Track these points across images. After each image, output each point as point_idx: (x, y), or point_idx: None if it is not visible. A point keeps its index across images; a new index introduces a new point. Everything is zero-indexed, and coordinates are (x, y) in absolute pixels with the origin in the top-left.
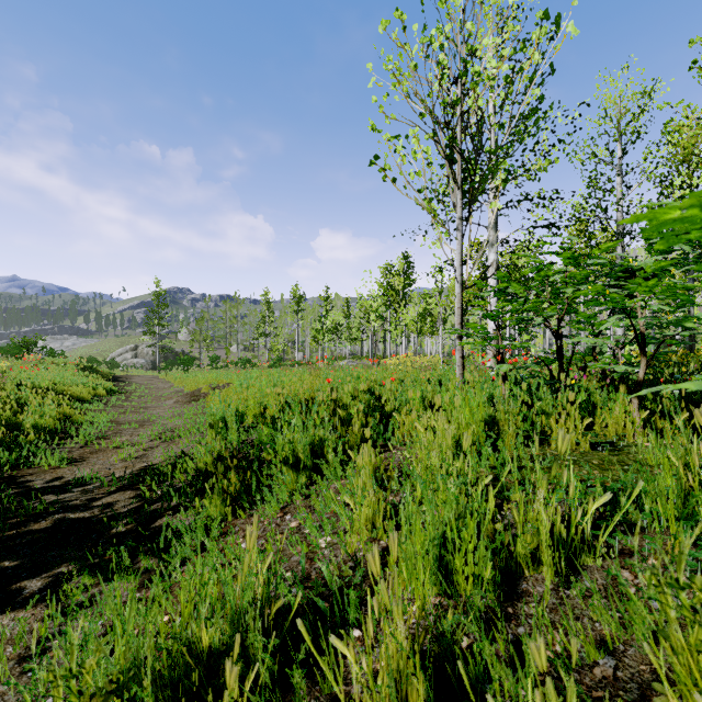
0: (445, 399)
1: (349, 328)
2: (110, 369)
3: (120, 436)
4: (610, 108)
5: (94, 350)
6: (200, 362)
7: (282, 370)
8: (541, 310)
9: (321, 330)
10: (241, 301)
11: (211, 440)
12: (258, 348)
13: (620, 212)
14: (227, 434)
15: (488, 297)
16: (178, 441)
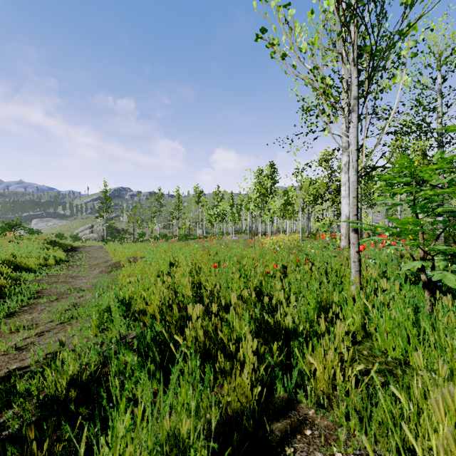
0: (453, 401)
1: (233, 213)
2: (73, 241)
3: (31, 312)
4: (433, 45)
5: (66, 228)
6: (133, 236)
7: (184, 244)
8: (367, 201)
9: (214, 215)
10: (161, 195)
11: (94, 331)
12: (172, 226)
13: (440, 125)
14: (112, 324)
15: (342, 191)
16: (71, 325)
